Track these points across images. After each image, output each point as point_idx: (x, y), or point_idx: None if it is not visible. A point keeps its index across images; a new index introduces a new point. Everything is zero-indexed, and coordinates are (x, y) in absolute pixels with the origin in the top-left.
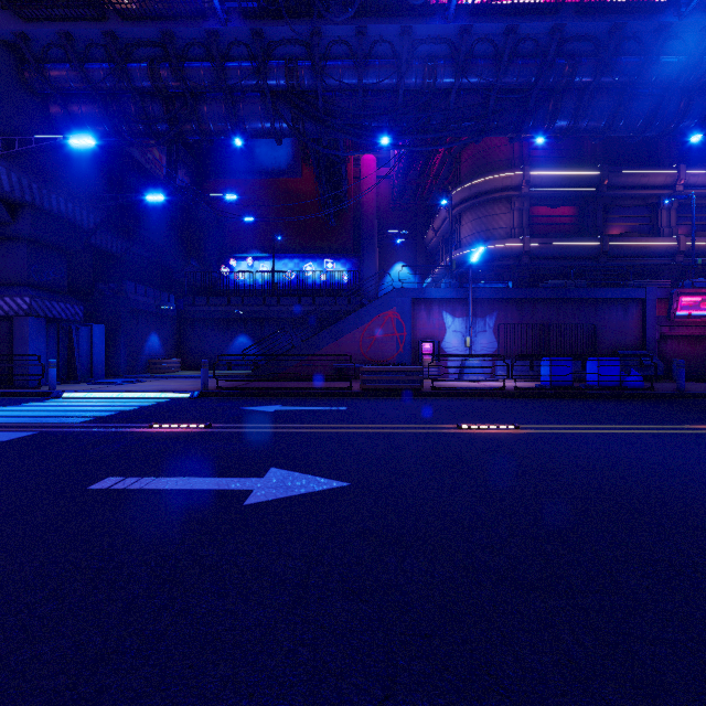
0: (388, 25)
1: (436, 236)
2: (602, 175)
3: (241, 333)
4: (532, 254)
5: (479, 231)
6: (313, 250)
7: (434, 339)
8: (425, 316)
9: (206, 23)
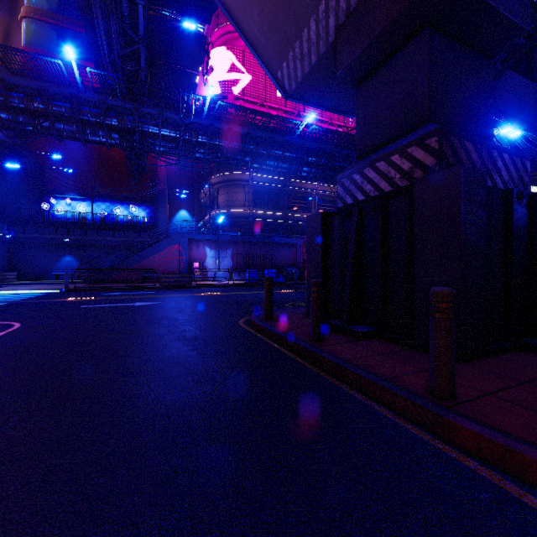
0: (175, 115)
1: (206, 197)
2: (286, 181)
3: (67, 254)
4: (254, 216)
5: (228, 200)
6: (121, 198)
7: (200, 260)
8: (195, 248)
9: (71, 90)
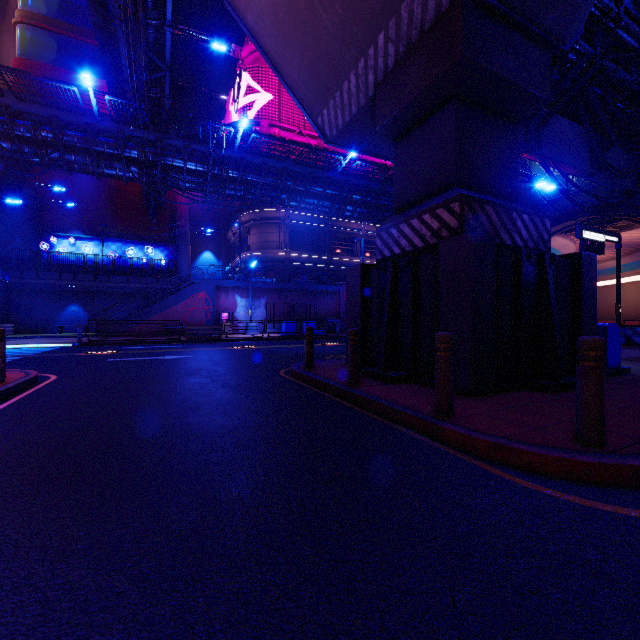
0: (202, 147)
1: (234, 237)
2: (328, 219)
3: (72, 303)
4: (291, 260)
5: (261, 241)
6: (135, 237)
7: (230, 310)
8: (224, 296)
9: (85, 118)
